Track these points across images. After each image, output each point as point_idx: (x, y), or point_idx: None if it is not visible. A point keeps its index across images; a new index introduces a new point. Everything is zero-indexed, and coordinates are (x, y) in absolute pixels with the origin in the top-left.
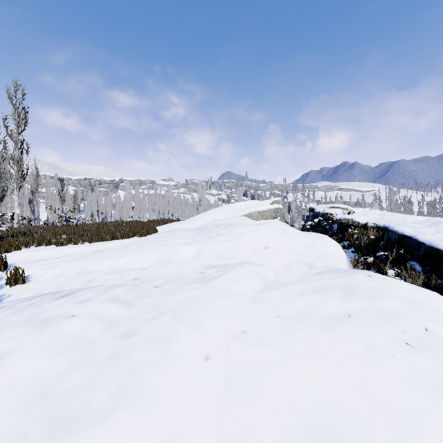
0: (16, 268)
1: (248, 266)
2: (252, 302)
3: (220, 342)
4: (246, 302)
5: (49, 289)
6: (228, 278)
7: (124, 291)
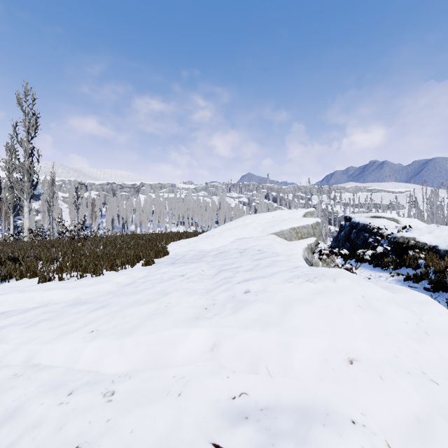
0: None
1: (328, 441)
2: None
3: None
4: None
5: None
6: None
7: None
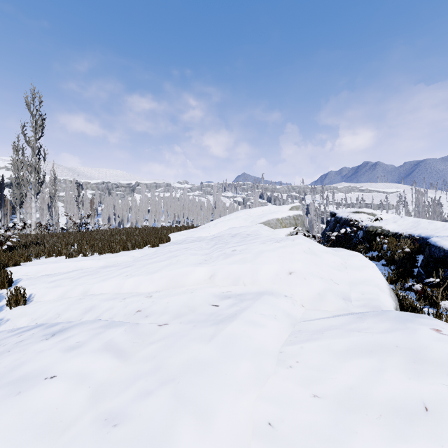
0: (17, 289)
1: (269, 298)
2: (278, 363)
3: (237, 444)
4: (271, 362)
5: (47, 315)
6: (247, 321)
7: (121, 335)
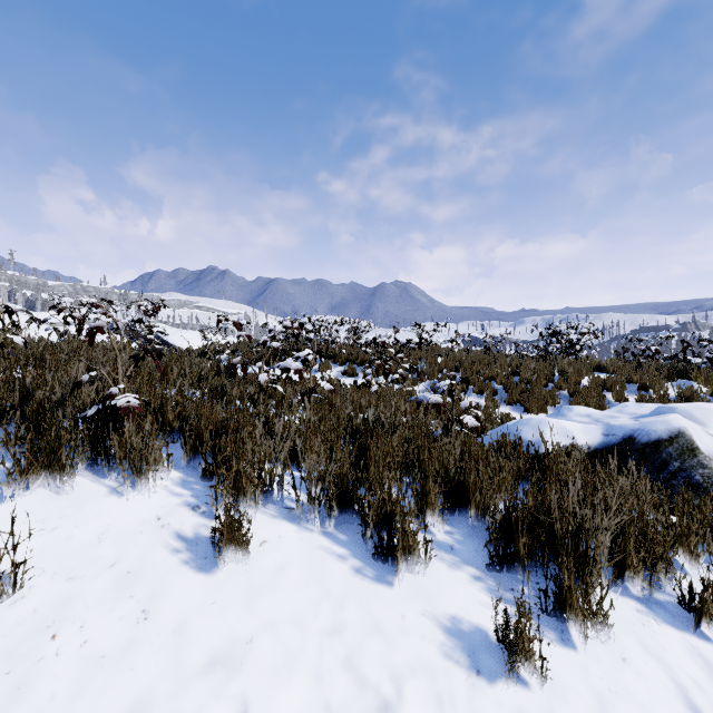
0: None
1: None
2: None
3: None
4: None
5: None
6: None
7: None
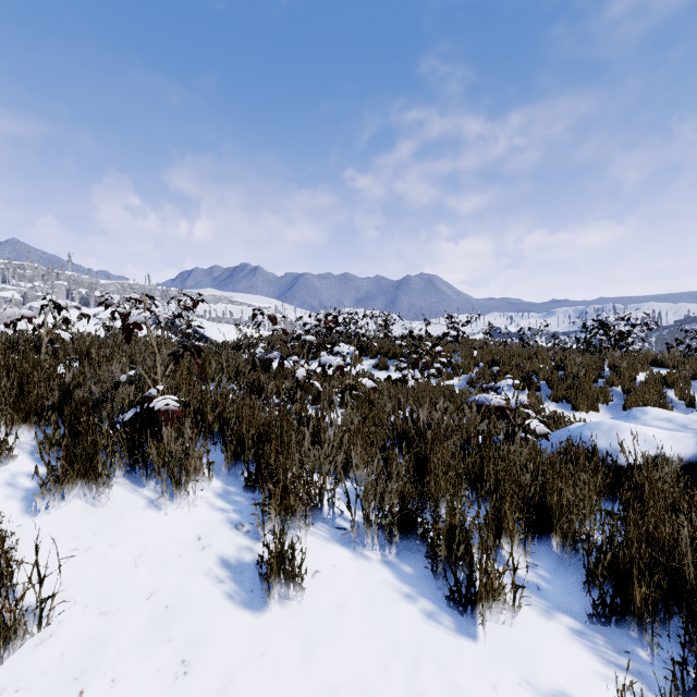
0: None
1: None
2: None
3: None
4: None
5: None
6: None
7: None
